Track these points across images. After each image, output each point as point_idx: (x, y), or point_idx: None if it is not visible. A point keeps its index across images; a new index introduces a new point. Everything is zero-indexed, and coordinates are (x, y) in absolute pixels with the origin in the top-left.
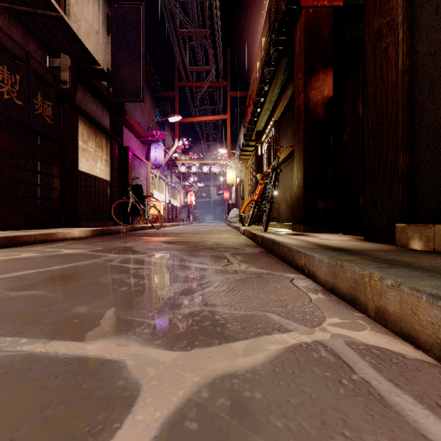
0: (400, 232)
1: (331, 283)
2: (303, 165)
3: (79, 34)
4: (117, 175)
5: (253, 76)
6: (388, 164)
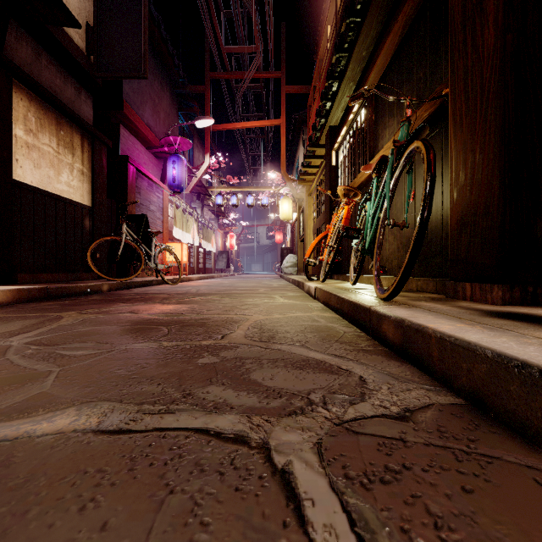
0: None
1: None
2: (499, 119)
3: None
4: (105, 198)
5: (320, 52)
6: None
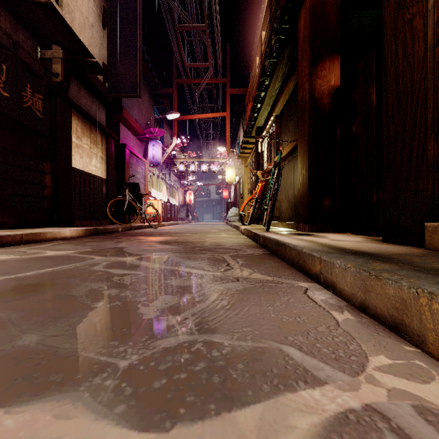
0: (431, 233)
1: (361, 299)
2: (308, 160)
3: (73, 26)
4: (113, 173)
5: (252, 72)
6: (414, 153)
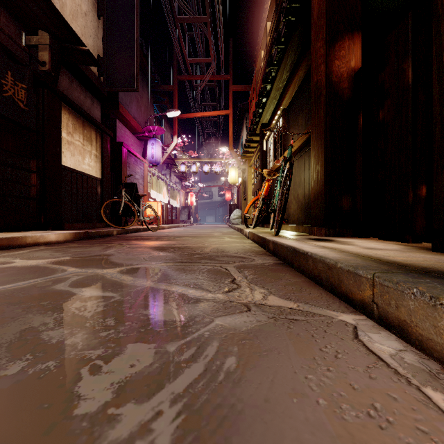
0: None
1: None
2: (324, 153)
3: (63, 13)
4: (109, 172)
5: (257, 66)
6: None
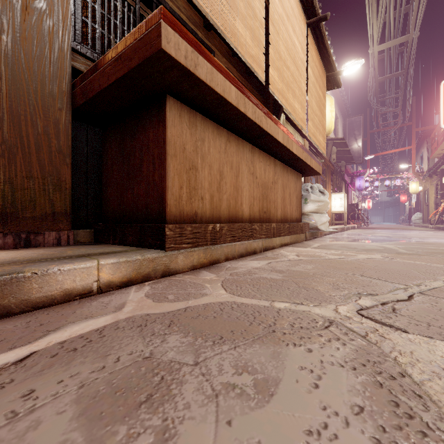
0: None
1: None
2: None
3: None
4: None
5: (437, 125)
6: None
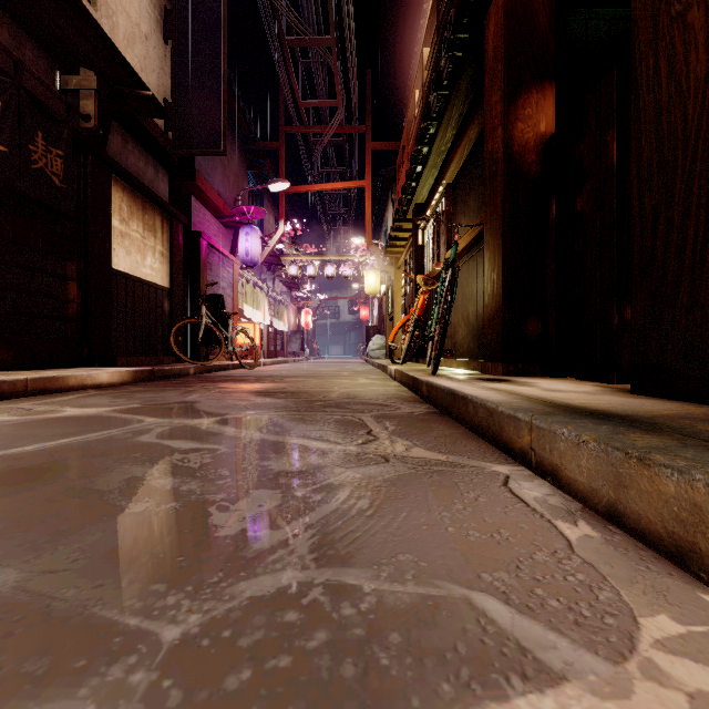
0: None
1: (609, 499)
2: (502, 256)
3: (115, 38)
4: (181, 278)
5: (408, 114)
6: (689, 242)
